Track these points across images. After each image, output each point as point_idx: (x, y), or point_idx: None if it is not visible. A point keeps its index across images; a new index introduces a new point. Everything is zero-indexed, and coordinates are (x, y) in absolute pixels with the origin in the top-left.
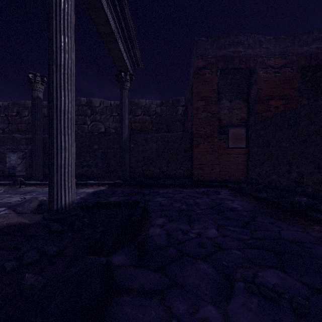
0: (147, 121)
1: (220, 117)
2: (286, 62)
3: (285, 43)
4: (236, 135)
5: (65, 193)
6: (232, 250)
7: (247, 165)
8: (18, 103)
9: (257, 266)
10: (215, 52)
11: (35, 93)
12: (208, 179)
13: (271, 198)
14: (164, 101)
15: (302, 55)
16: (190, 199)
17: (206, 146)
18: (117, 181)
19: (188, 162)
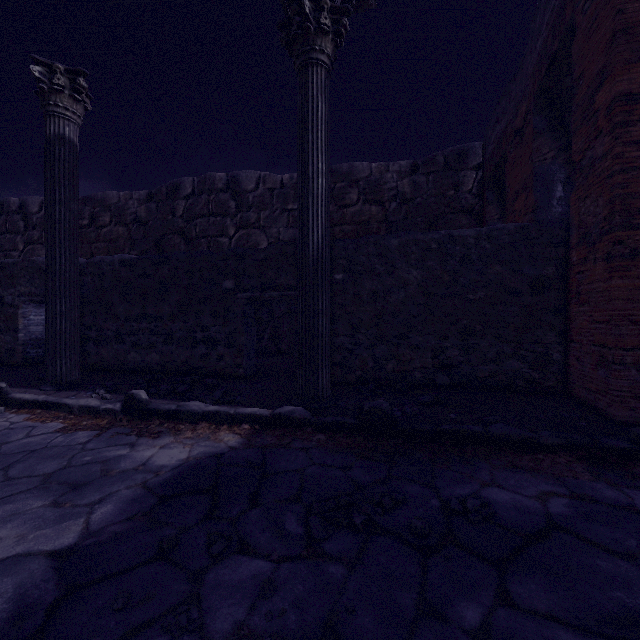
0: (374, 218)
1: None
2: None
3: None
4: None
5: None
6: None
7: None
8: (92, 198)
9: None
10: None
11: (53, 126)
12: None
13: None
14: (422, 162)
15: None
16: None
17: None
18: (287, 409)
19: (548, 332)
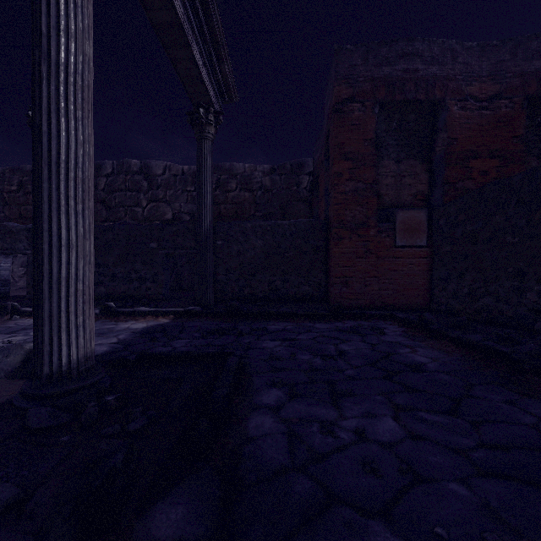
0: (247, 201)
1: (378, 192)
2: (500, 89)
3: (498, 53)
4: (410, 223)
5: (68, 339)
6: (445, 482)
7: (430, 279)
8: (20, 169)
9: (523, 538)
10: (370, 71)
11: None
12: (358, 303)
13: (493, 344)
14: (277, 166)
15: (531, 75)
16: (330, 345)
17: (354, 243)
18: (192, 307)
19: (320, 272)
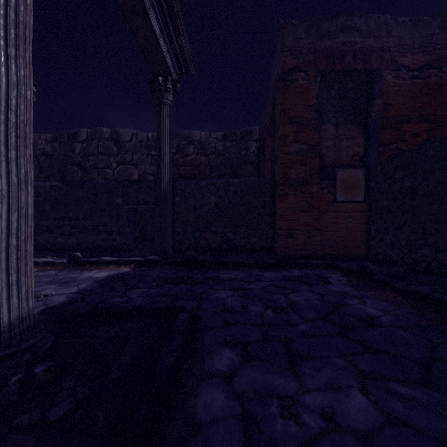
0: (203, 163)
1: (319, 153)
2: (430, 60)
3: (429, 28)
4: (349, 181)
5: None
6: None
7: (367, 231)
8: None
9: None
10: (313, 44)
11: None
12: (302, 253)
13: (445, 297)
14: (229, 134)
15: None
16: (280, 295)
17: (299, 198)
18: (151, 257)
19: (267, 225)
